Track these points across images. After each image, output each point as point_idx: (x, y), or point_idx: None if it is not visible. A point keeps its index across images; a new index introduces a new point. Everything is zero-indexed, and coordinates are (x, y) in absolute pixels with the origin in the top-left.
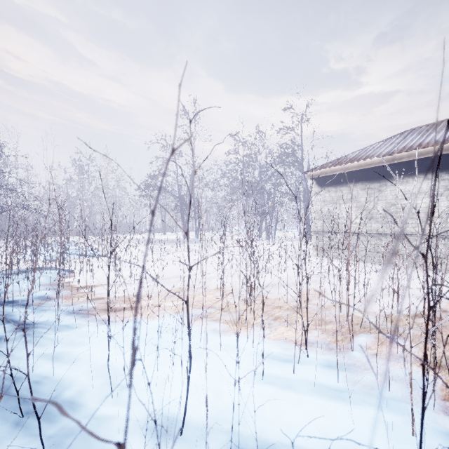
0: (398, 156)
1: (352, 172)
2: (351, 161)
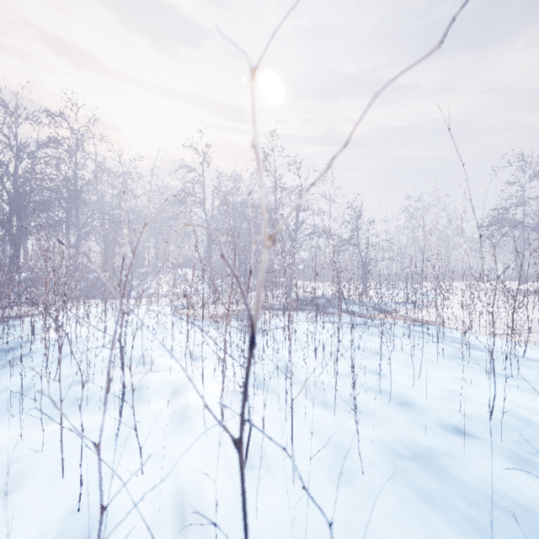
0: None
1: None
2: None
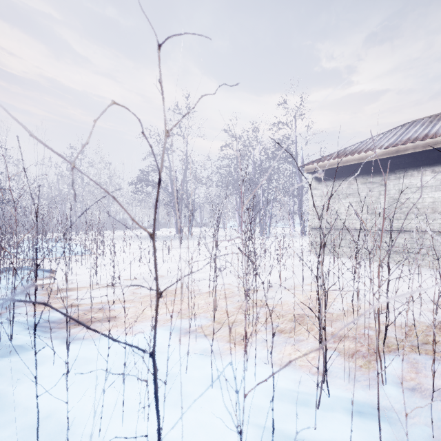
0: (403, 148)
1: (352, 166)
2: (352, 154)
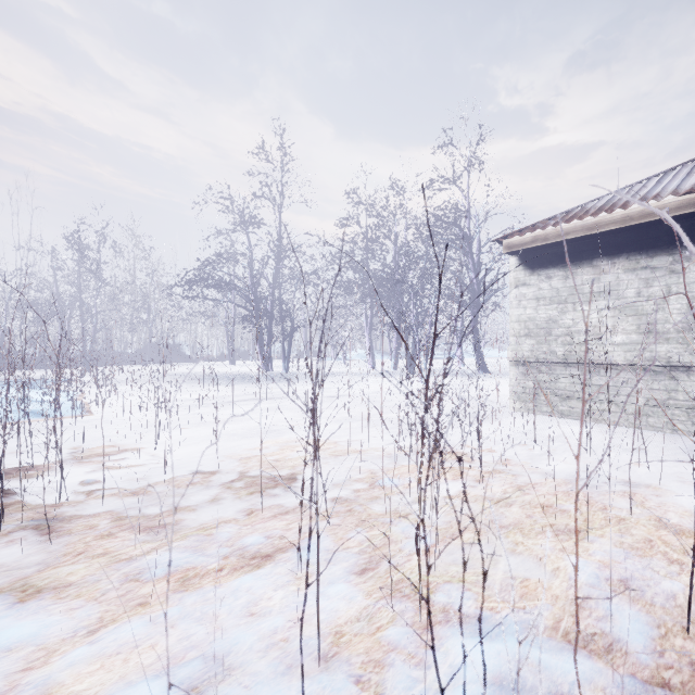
0: None
1: (604, 236)
2: (607, 210)
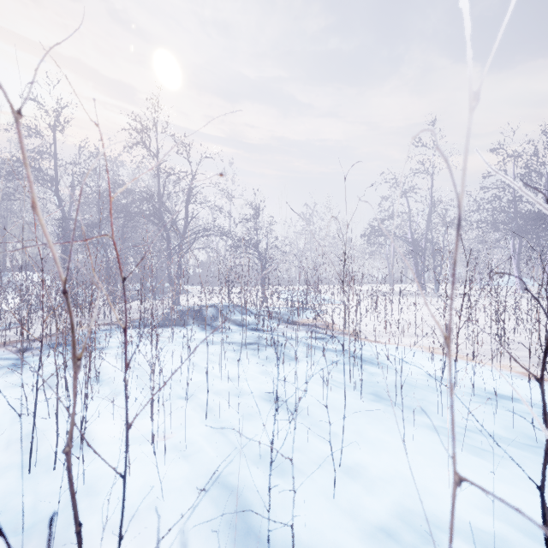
0: None
1: None
2: None
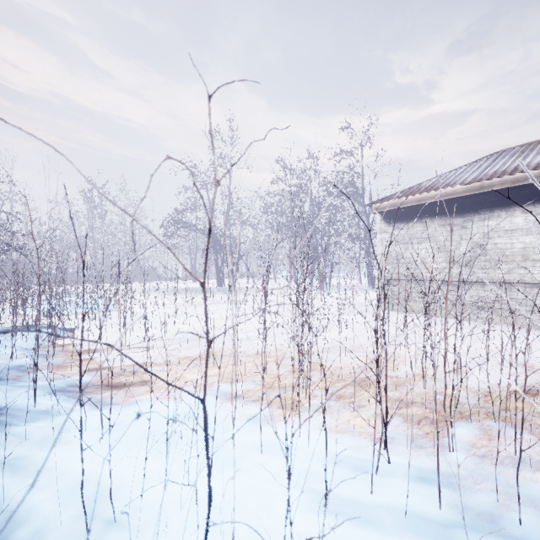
0: (488, 184)
1: (428, 205)
2: (428, 190)
